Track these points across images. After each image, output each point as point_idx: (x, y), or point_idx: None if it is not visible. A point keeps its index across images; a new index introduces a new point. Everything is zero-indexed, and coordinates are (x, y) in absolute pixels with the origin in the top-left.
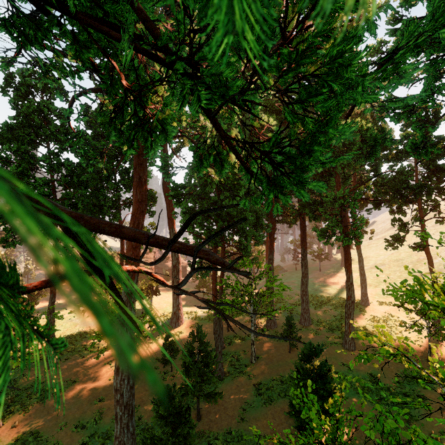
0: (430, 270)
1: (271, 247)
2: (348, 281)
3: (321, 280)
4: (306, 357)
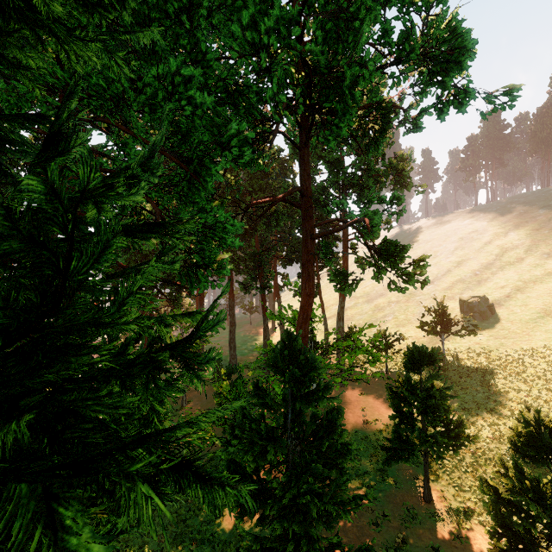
0: (322, 312)
1: (201, 299)
2: (264, 324)
3: (251, 332)
4: (227, 375)
